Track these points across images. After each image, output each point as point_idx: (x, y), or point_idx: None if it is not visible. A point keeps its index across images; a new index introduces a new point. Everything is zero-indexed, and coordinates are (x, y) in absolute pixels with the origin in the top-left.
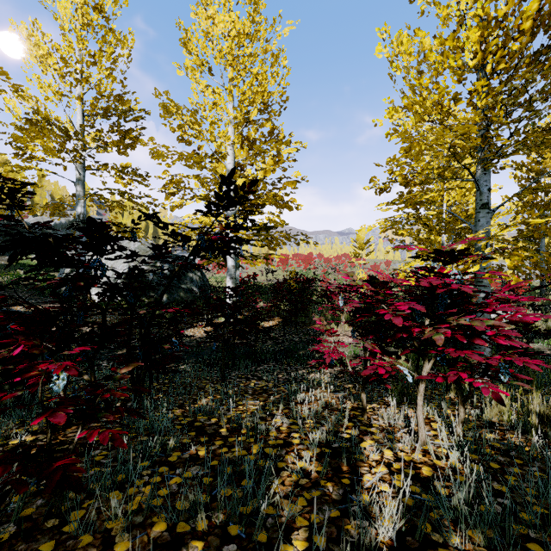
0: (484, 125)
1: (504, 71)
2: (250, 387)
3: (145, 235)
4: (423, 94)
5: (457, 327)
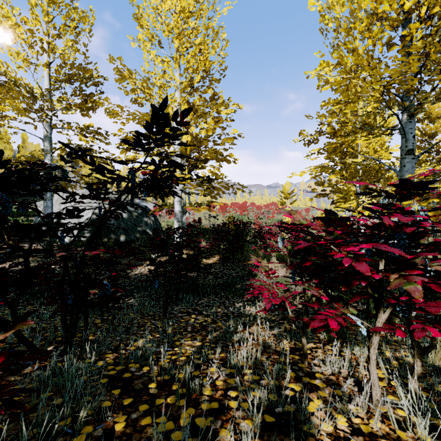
0: (418, 67)
1: (438, 16)
2: (189, 323)
3: (111, 187)
4: (355, 42)
5: (426, 273)
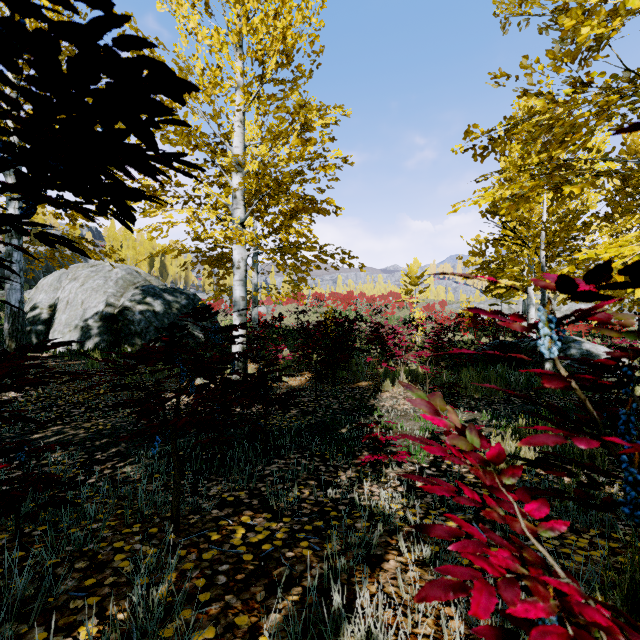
0: None
1: None
2: (230, 547)
3: (150, 270)
4: None
5: None
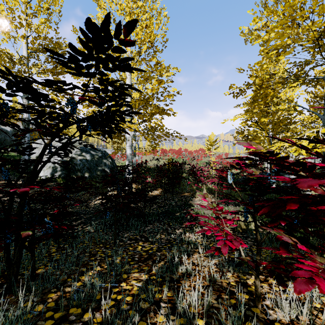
0: None
1: None
2: (137, 251)
3: None
4: None
5: None
